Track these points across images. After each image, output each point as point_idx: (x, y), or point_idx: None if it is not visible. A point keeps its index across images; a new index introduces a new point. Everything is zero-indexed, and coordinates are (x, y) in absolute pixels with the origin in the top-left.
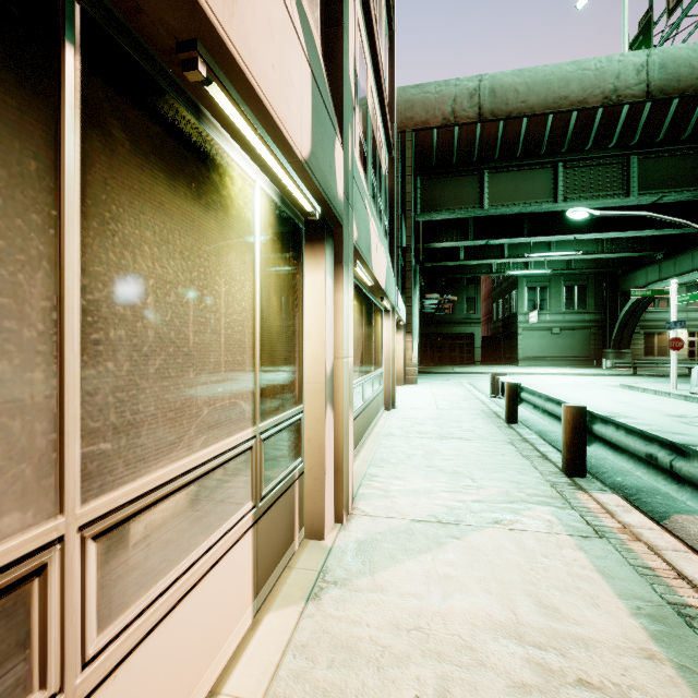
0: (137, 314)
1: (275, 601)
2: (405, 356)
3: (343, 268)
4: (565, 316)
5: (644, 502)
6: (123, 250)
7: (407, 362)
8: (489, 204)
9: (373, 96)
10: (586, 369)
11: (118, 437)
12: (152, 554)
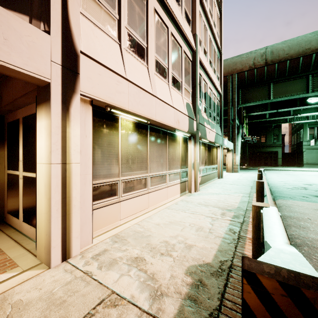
0: (170, 155)
1: (183, 196)
2: (232, 161)
3: (196, 143)
4: None
5: (276, 198)
6: (170, 150)
7: (233, 164)
8: (273, 97)
9: (210, 88)
10: None
11: (169, 166)
12: (171, 178)
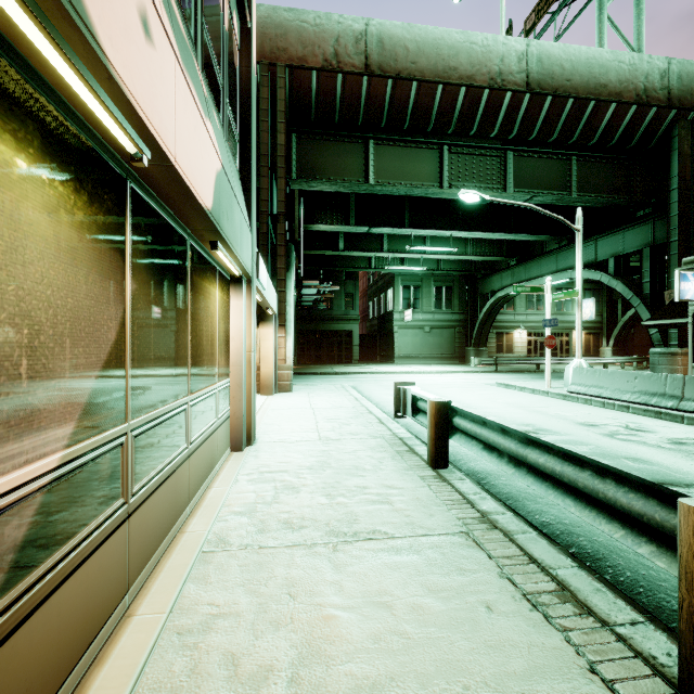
0: None
1: None
2: (276, 356)
3: None
4: (435, 316)
5: None
6: None
7: (279, 364)
8: (374, 180)
9: None
10: (454, 366)
11: None
12: None
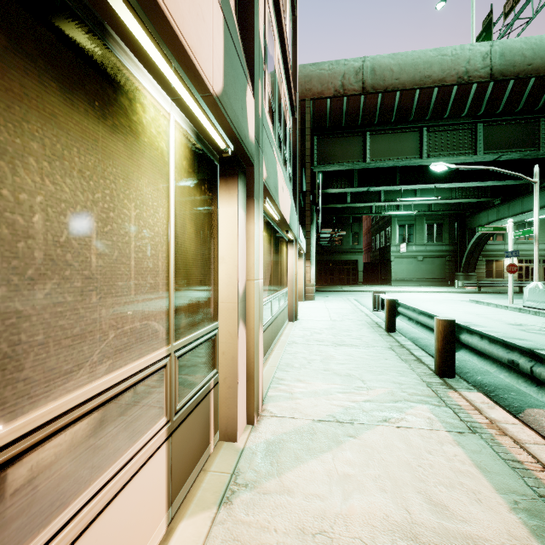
0: (19, 233)
1: (189, 507)
2: (304, 278)
3: (253, 202)
4: (427, 247)
5: (501, 397)
6: None
7: (306, 283)
8: (370, 159)
9: (280, 65)
10: (442, 287)
11: None
12: (40, 496)
